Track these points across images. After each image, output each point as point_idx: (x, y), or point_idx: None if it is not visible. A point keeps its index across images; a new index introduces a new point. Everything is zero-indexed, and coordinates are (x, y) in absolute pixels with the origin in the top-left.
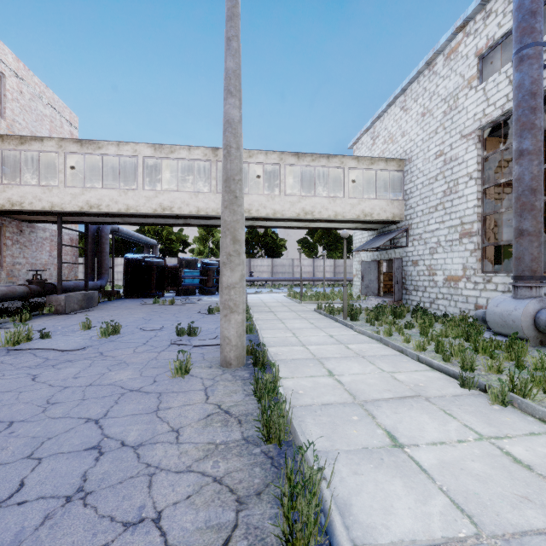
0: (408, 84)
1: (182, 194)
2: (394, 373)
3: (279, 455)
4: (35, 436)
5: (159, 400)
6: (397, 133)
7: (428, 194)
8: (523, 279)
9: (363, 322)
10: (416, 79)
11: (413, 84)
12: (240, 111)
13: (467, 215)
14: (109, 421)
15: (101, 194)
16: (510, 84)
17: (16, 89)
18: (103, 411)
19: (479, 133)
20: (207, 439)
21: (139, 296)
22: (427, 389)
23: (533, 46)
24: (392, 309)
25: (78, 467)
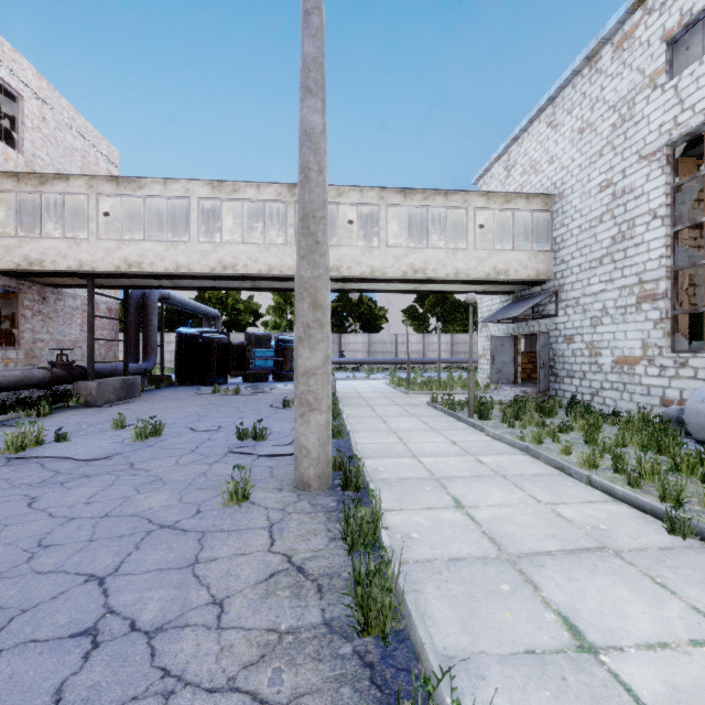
0: (558, 89)
1: (249, 248)
2: (556, 505)
3: (383, 660)
4: (3, 606)
5: (199, 545)
6: (543, 159)
7: (589, 241)
8: None
9: (496, 421)
10: (571, 82)
11: (566, 89)
12: (323, 117)
13: (649, 270)
14: (120, 582)
15: (142, 249)
16: None
17: (38, 114)
18: (115, 562)
19: (667, 151)
20: (266, 622)
21: (195, 383)
22: (614, 535)
23: None
24: (537, 403)
25: (53, 673)
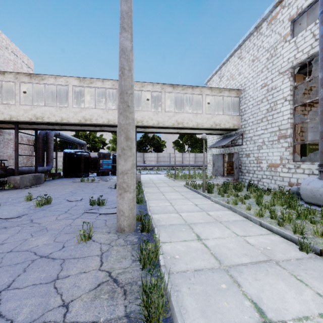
0: (243, 41)
1: (98, 111)
2: (245, 237)
3: None
4: None
5: (60, 267)
6: (236, 73)
7: (256, 111)
8: None
9: (216, 194)
10: (248, 38)
11: (246, 41)
12: (131, 42)
13: (283, 124)
14: (9, 294)
15: (44, 110)
16: (314, 37)
17: None
18: (9, 281)
19: (291, 71)
20: (92, 317)
21: (73, 176)
22: (274, 252)
23: None
24: (234, 185)
25: None
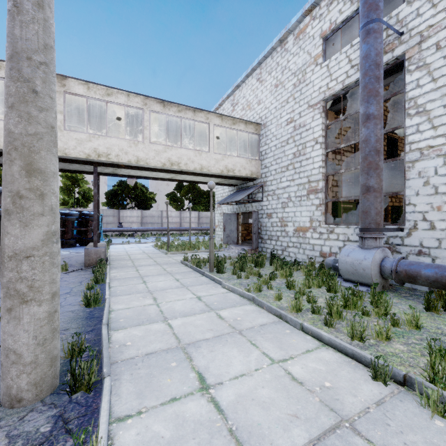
0: (263, 57)
1: None
2: (286, 362)
3: None
4: None
5: None
6: (254, 101)
7: (281, 155)
8: (370, 231)
9: (229, 273)
10: (270, 55)
11: (267, 58)
12: None
13: (314, 174)
14: None
15: None
16: (349, 62)
17: None
18: None
19: (323, 104)
20: None
21: None
22: (340, 395)
23: (378, 22)
24: (254, 258)
25: None
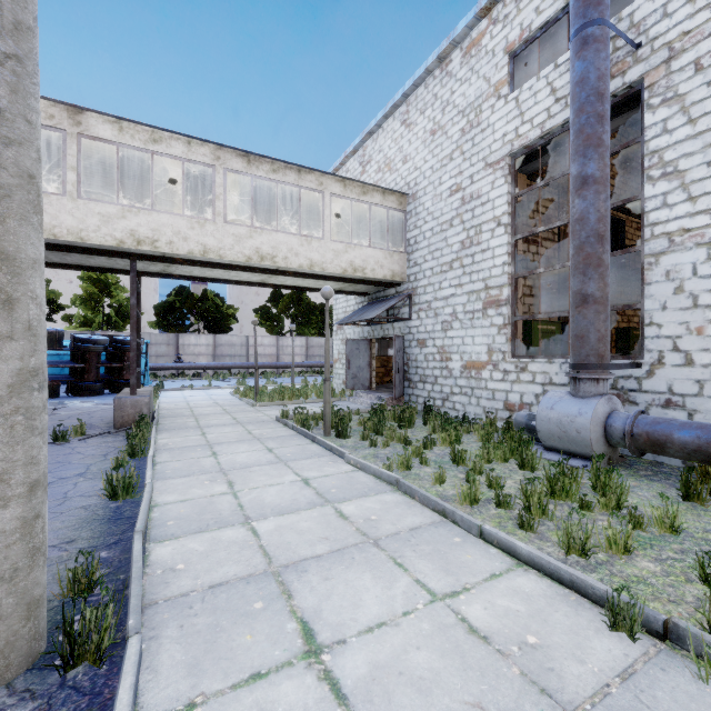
0: (412, 86)
1: None
2: (457, 597)
3: None
4: None
5: None
6: (397, 157)
7: (440, 245)
8: (588, 368)
9: (356, 438)
10: (424, 82)
11: (419, 88)
12: None
13: (495, 276)
14: None
15: None
16: (553, 93)
17: None
18: None
19: (509, 161)
20: None
21: None
22: (555, 661)
23: (601, 24)
24: (397, 413)
25: None
